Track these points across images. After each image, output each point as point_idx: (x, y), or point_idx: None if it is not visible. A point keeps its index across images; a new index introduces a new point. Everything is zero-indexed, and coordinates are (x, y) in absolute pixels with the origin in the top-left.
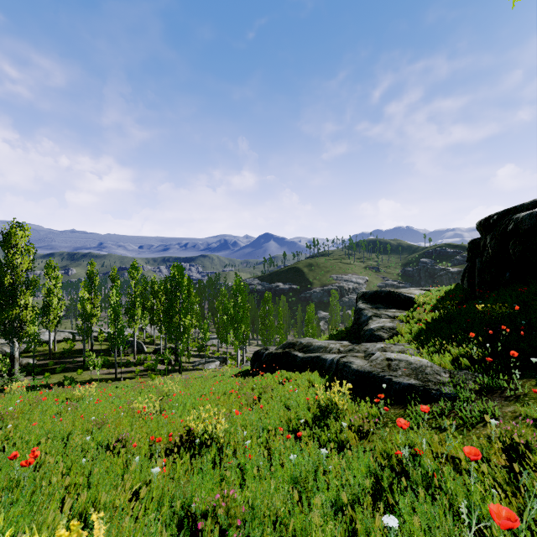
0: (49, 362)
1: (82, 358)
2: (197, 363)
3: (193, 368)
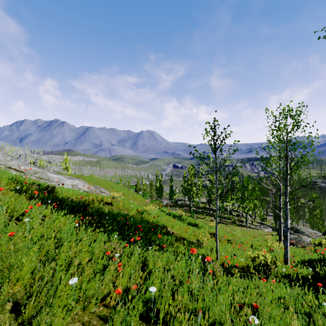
0: (199, 210)
1: (209, 211)
2: (258, 226)
3: (254, 228)
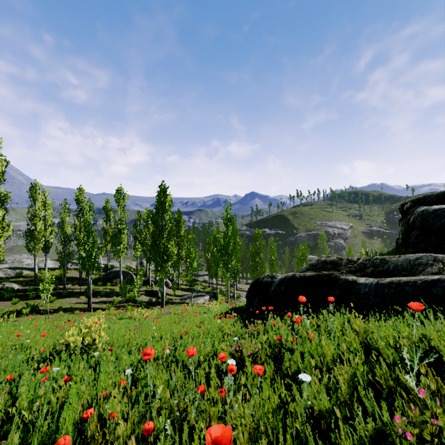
0: (29, 287)
1: (68, 286)
2: (186, 297)
3: (180, 302)
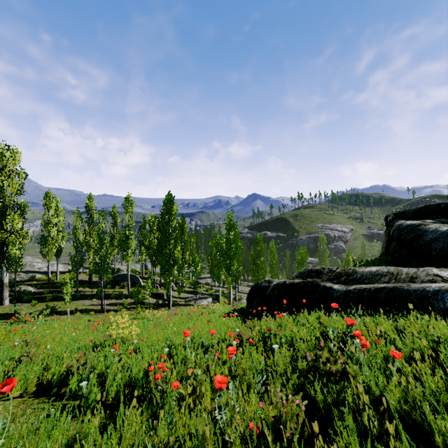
0: (44, 290)
1: (79, 288)
2: (190, 299)
3: (184, 304)
